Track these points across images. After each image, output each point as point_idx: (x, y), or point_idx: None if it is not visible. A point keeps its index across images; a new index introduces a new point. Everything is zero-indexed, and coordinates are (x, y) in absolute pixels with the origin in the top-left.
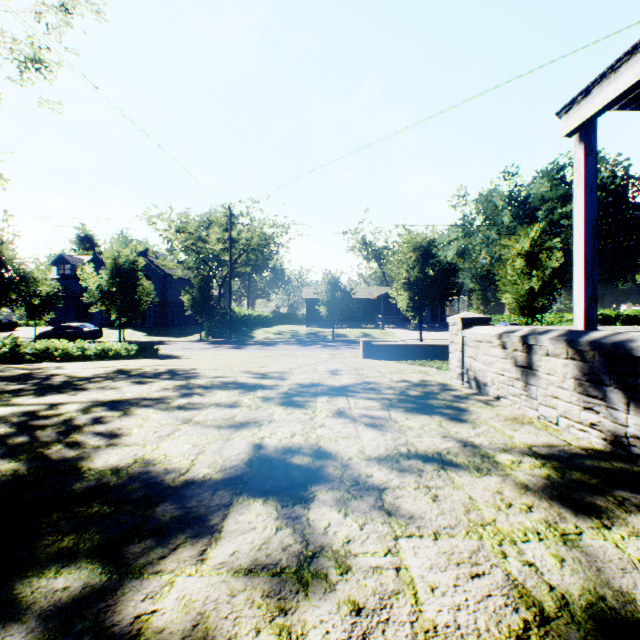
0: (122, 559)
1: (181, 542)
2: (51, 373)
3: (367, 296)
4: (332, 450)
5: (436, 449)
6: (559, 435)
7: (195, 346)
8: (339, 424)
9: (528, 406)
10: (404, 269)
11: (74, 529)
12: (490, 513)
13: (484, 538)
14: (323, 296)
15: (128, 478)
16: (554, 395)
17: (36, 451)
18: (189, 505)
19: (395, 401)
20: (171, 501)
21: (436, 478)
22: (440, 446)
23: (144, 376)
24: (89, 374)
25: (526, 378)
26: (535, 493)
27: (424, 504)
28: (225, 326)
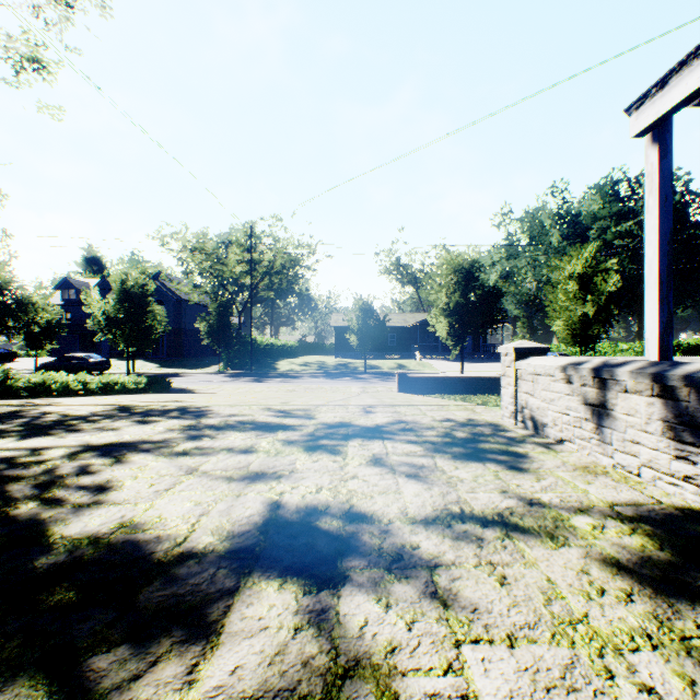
0: (79, 681)
1: (164, 651)
2: (42, 411)
3: (402, 324)
4: (367, 510)
5: (496, 509)
6: (644, 489)
7: (212, 379)
8: (375, 475)
9: (600, 452)
10: (444, 293)
11: (23, 630)
12: (579, 604)
13: (577, 645)
14: (354, 323)
15: (108, 550)
16: (635, 440)
17: (0, 511)
18: (181, 591)
19: (440, 445)
20: (159, 585)
21: (501, 550)
22: (500, 505)
23: (148, 414)
24: (85, 412)
25: (598, 419)
26: (632, 573)
27: (490, 590)
28: (246, 357)
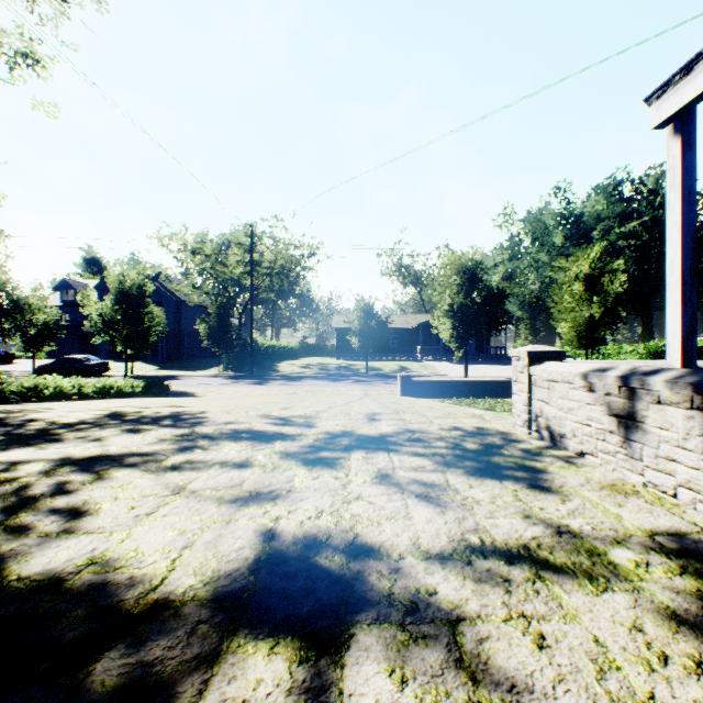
0: None
1: None
2: (28, 418)
3: (404, 325)
4: (374, 541)
5: (520, 539)
6: (683, 514)
7: (212, 381)
8: (381, 495)
9: (628, 468)
10: (447, 294)
11: None
12: (640, 678)
13: None
14: (355, 325)
15: (69, 597)
16: (670, 457)
17: None
18: (149, 658)
19: (450, 458)
20: (123, 649)
21: (533, 597)
22: (525, 534)
23: (140, 422)
24: (74, 419)
25: (625, 431)
26: (695, 630)
27: (527, 656)
28: (246, 359)
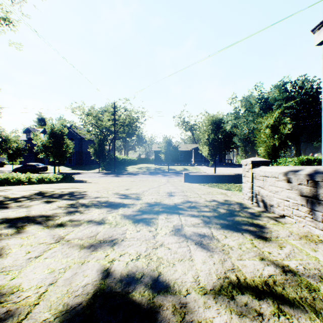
0: None
1: None
2: None
3: (185, 149)
4: (170, 279)
5: (262, 277)
6: None
7: (95, 175)
8: (175, 243)
9: (313, 226)
10: (206, 134)
11: None
12: None
13: None
14: (163, 149)
15: None
16: None
17: None
18: None
19: (212, 218)
20: None
21: None
22: (264, 273)
23: (52, 197)
24: (19, 195)
25: (311, 205)
26: None
27: None
28: (112, 164)
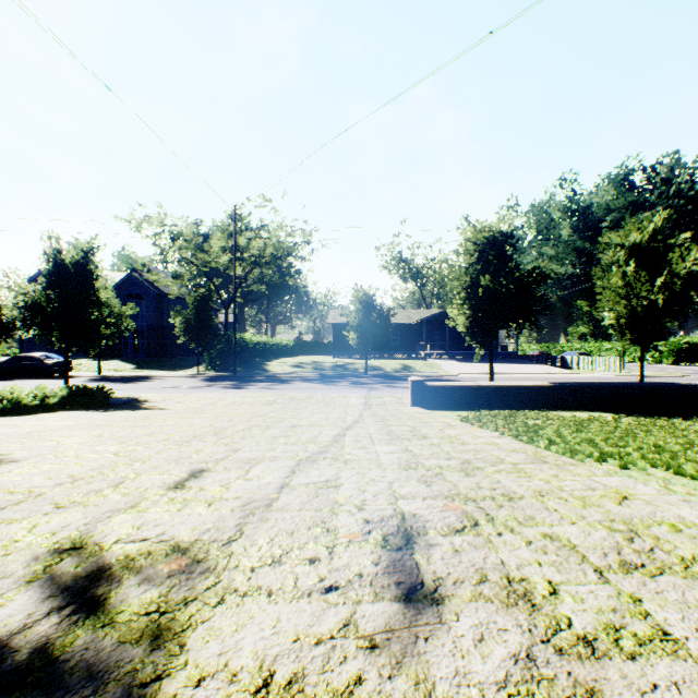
0: None
1: None
2: None
3: (406, 320)
4: None
5: None
6: None
7: (183, 384)
8: None
9: None
10: (469, 276)
11: None
12: None
13: None
14: (353, 319)
15: None
16: None
17: None
18: None
19: None
20: None
21: None
22: None
23: None
24: None
25: None
26: None
27: None
28: (231, 357)
